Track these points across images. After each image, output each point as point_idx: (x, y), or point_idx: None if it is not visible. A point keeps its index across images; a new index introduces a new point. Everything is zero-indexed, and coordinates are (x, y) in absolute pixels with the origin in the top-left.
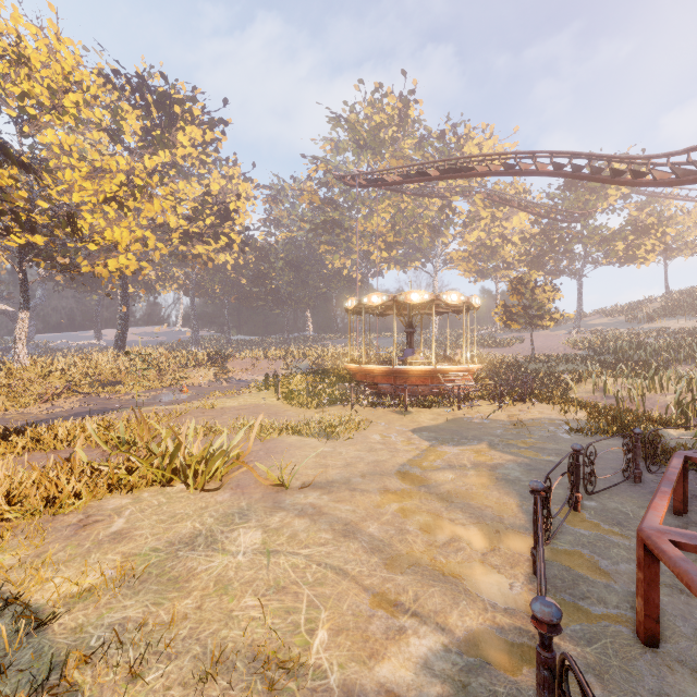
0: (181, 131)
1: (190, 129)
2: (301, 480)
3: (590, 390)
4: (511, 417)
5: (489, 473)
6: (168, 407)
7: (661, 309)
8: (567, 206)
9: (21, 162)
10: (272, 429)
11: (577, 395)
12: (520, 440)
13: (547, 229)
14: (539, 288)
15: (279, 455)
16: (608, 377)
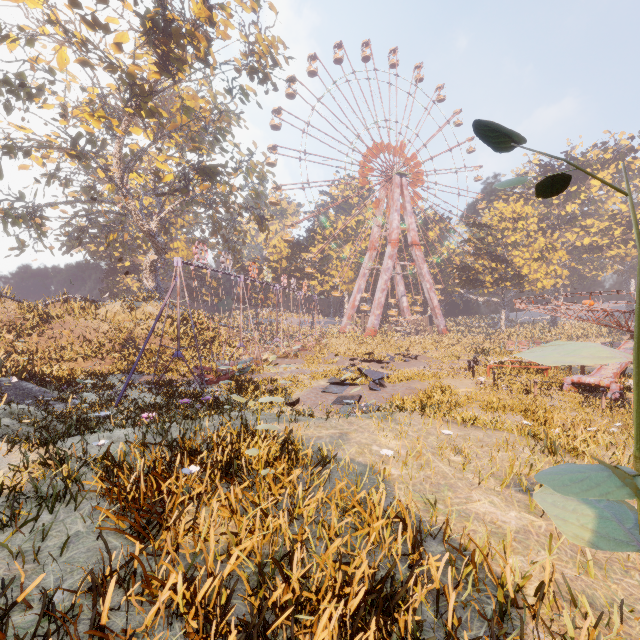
0: (592, 179)
1: (598, 175)
2: None
3: None
4: None
5: None
6: None
7: None
8: None
9: (502, 261)
10: None
11: None
12: None
13: None
14: None
15: None
16: None
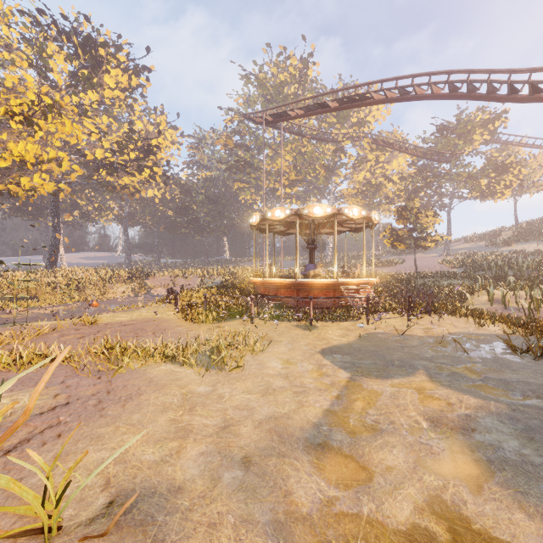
0: (107, 73)
1: (115, 71)
2: (112, 487)
3: (485, 302)
4: (427, 332)
5: (466, 441)
6: (45, 323)
7: (514, 236)
8: (440, 148)
9: None
10: (144, 352)
11: (480, 307)
12: (462, 365)
13: (422, 169)
14: (421, 214)
15: (116, 407)
16: (496, 289)
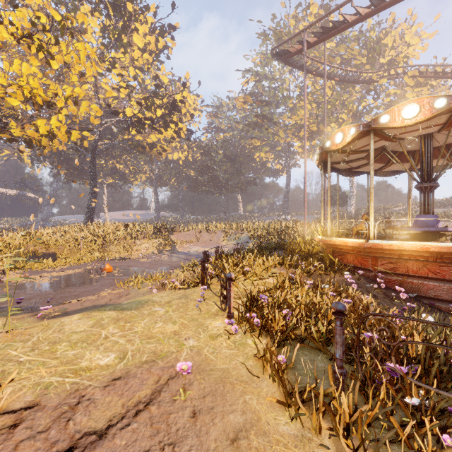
0: (135, 32)
1: (142, 28)
2: None
3: None
4: None
5: None
6: None
7: None
8: None
9: None
10: None
11: None
12: None
13: None
14: None
15: None
16: None
